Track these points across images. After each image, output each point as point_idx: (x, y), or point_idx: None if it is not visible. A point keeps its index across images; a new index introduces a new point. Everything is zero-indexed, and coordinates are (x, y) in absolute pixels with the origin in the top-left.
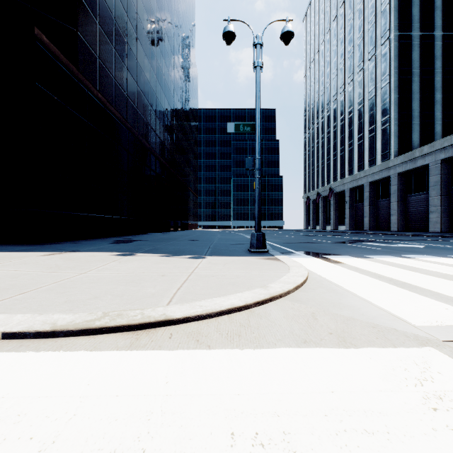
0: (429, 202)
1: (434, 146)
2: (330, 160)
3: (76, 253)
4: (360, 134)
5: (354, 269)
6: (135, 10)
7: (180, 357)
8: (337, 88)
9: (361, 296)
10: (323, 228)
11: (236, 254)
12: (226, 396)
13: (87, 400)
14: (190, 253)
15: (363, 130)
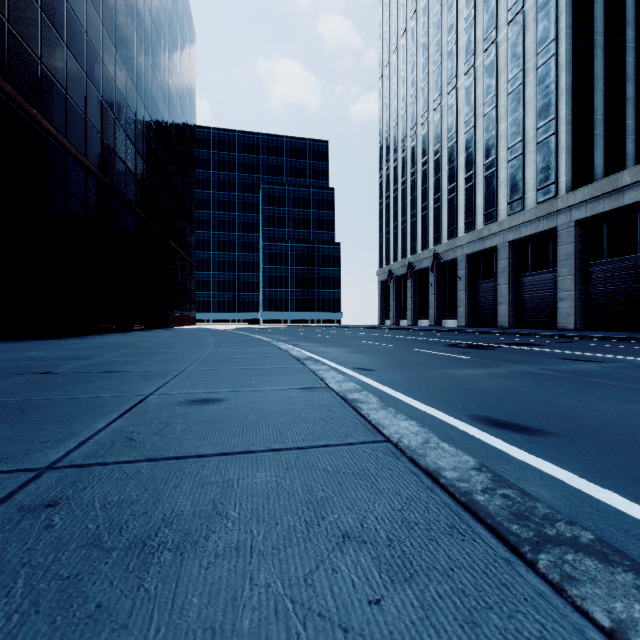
0: None
1: None
2: (427, 209)
3: None
4: (490, 158)
5: None
6: None
7: None
8: (441, 85)
9: None
10: (413, 324)
11: None
12: None
13: None
14: None
15: (496, 150)
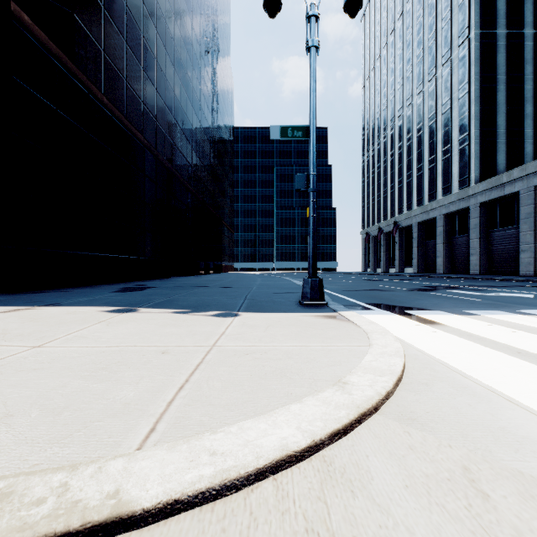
0: (520, 238)
1: (526, 169)
2: (394, 188)
3: (51, 307)
4: (432, 156)
5: (466, 336)
6: None
7: None
8: (403, 100)
9: (530, 406)
10: (385, 271)
11: (283, 309)
12: None
13: None
14: (218, 307)
15: (435, 151)
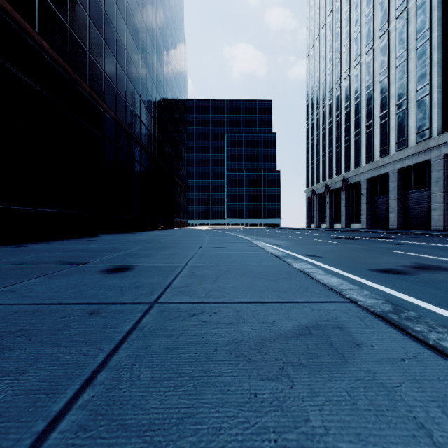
0: None
1: None
2: (340, 147)
3: None
4: (384, 112)
5: None
6: None
7: None
8: (350, 61)
9: None
10: (330, 226)
11: None
12: None
13: None
14: None
15: (388, 106)
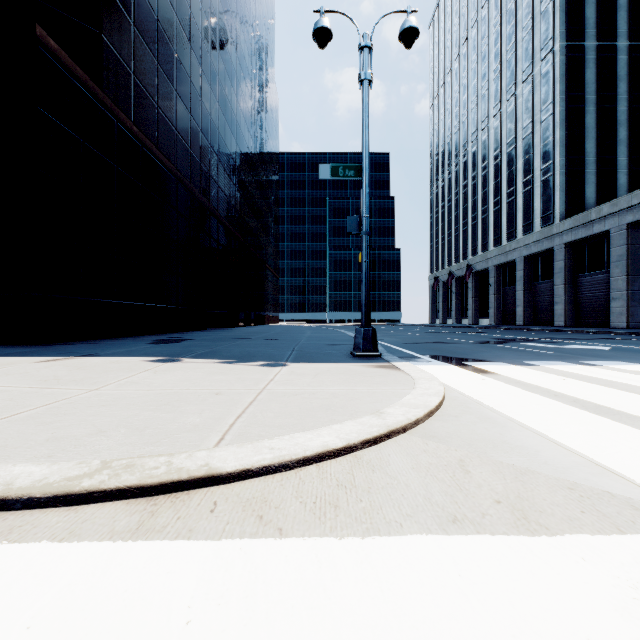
0: (611, 284)
1: (617, 205)
2: (467, 225)
3: (91, 357)
4: (511, 188)
5: (514, 383)
6: (188, 8)
7: (224, 557)
8: (477, 122)
9: (535, 428)
10: (457, 323)
11: (333, 359)
12: None
13: None
14: (264, 357)
15: (515, 182)
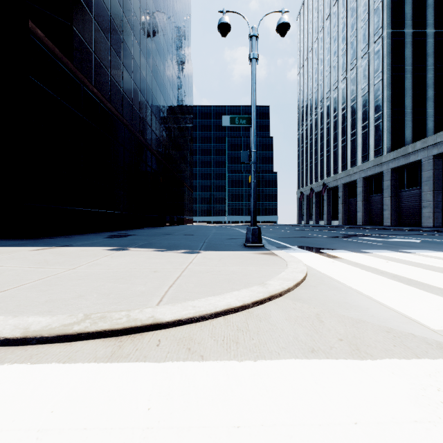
0: (422, 197)
1: (426, 142)
2: (323, 156)
3: (68, 247)
4: (353, 131)
5: (354, 264)
6: (131, 7)
7: (168, 372)
8: (330, 85)
9: (367, 294)
10: (316, 223)
11: (232, 249)
12: (223, 430)
13: (45, 437)
14: (185, 247)
15: (356, 126)
